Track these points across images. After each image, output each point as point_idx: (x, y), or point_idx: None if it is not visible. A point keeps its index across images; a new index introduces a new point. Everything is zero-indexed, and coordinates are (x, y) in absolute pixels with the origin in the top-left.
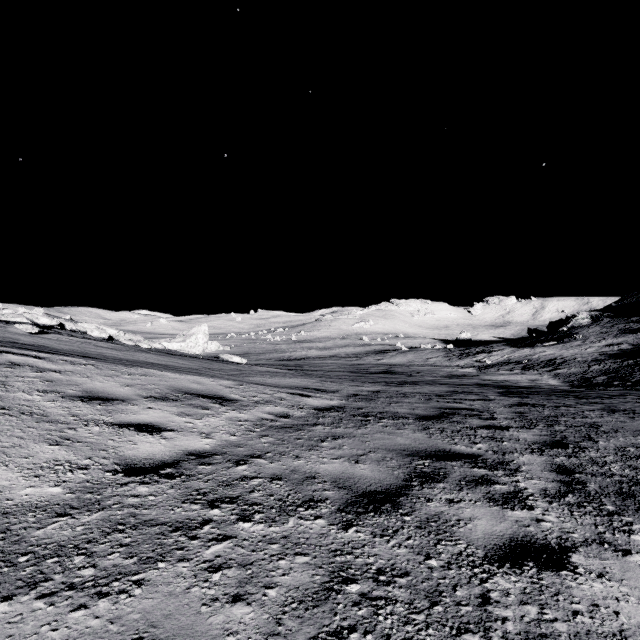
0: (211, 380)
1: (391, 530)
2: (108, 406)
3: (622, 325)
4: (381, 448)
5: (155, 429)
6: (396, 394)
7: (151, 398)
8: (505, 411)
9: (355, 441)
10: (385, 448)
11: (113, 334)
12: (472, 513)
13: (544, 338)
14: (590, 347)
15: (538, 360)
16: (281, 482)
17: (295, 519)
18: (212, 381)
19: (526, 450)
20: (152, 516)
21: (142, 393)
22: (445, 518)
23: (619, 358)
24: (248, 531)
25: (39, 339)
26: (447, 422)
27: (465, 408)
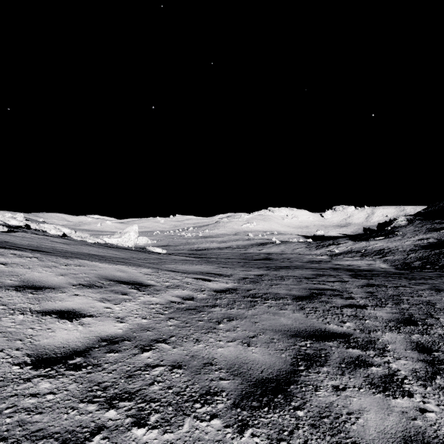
0: (133, 268)
1: (286, 431)
2: (39, 294)
3: (429, 225)
4: (268, 329)
5: (76, 315)
6: (275, 277)
7: (79, 286)
8: (359, 291)
9: (246, 322)
10: (272, 329)
11: (67, 232)
12: (359, 403)
13: (375, 234)
14: (407, 241)
15: (372, 250)
16: (181, 371)
17: (191, 420)
18: (134, 269)
19: (386, 328)
20: (42, 424)
21: (73, 281)
22: (336, 411)
23: (428, 248)
24: (140, 441)
25: (6, 236)
26: (318, 302)
27: (328, 289)
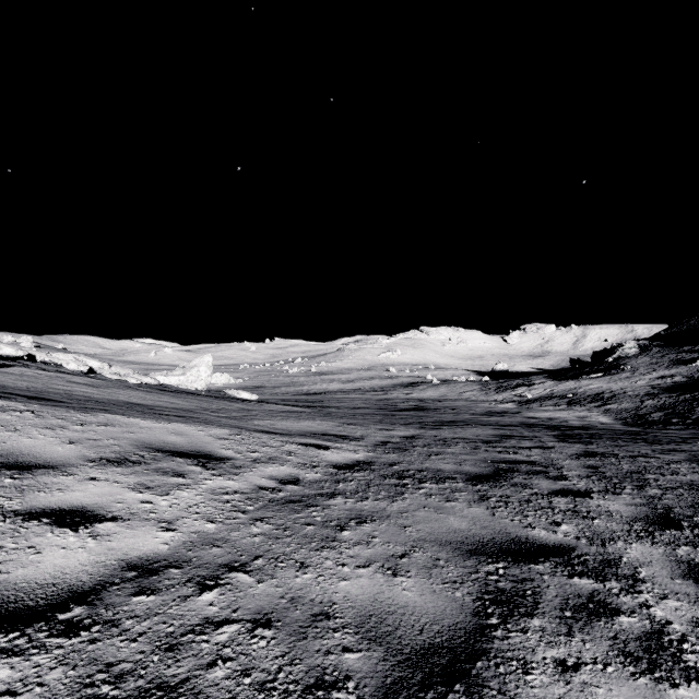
0: (199, 429)
1: None
2: (24, 479)
3: (673, 355)
4: (429, 539)
5: (86, 518)
6: (434, 441)
7: (101, 461)
8: (574, 465)
9: (390, 527)
10: (435, 539)
11: (95, 367)
12: None
13: (589, 369)
14: (640, 379)
15: (584, 394)
16: (269, 632)
17: None
18: (200, 430)
19: (630, 534)
20: None
21: (90, 453)
22: None
23: (674, 392)
24: None
25: None
26: (508, 485)
27: (523, 461)
